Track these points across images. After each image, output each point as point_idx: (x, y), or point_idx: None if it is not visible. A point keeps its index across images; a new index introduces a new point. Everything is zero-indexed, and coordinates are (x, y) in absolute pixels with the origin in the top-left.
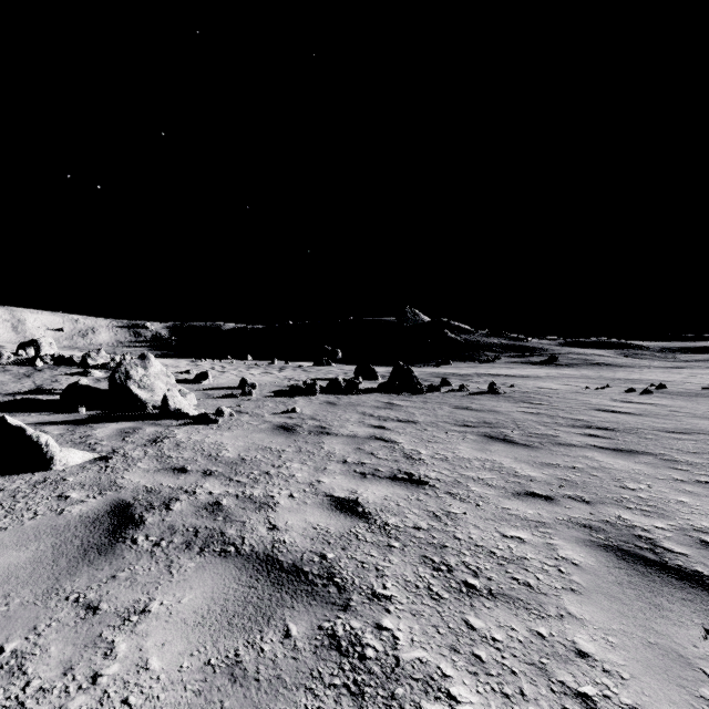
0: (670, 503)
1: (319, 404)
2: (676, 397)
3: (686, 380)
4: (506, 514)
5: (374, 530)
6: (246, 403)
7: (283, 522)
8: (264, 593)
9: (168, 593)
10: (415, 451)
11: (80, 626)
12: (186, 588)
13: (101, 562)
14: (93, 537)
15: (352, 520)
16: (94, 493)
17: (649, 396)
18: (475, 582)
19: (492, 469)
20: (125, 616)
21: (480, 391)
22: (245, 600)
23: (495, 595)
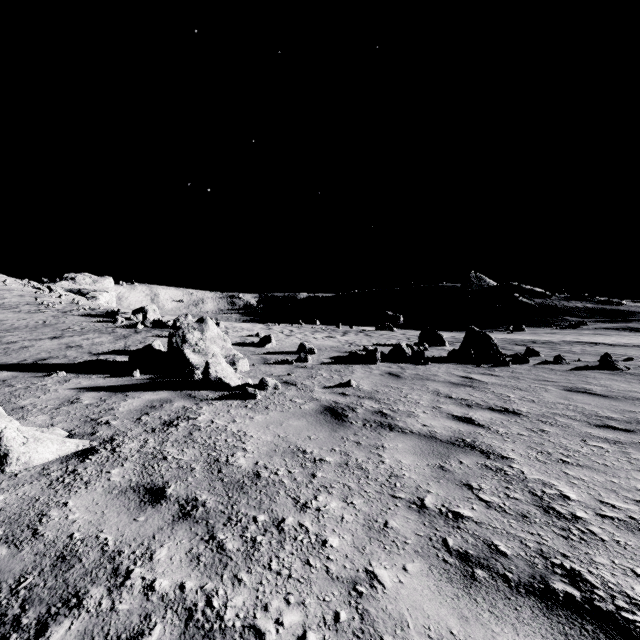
0: None
1: (379, 376)
2: None
3: None
4: None
5: None
6: (298, 371)
7: None
8: None
9: None
10: (552, 488)
11: None
12: None
13: None
14: None
15: None
16: None
17: None
18: None
19: None
20: None
21: (588, 365)
22: None
23: None
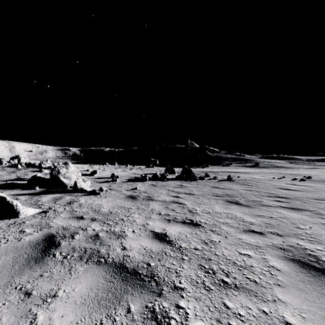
0: (322, 236)
1: (148, 185)
2: (316, 182)
3: (320, 174)
4: (240, 242)
5: (175, 250)
6: (114, 185)
7: (129, 245)
8: (117, 285)
9: (68, 285)
10: (194, 208)
11: (20, 304)
12: (78, 282)
13: (36, 267)
14: (34, 253)
15: (163, 244)
16: (37, 229)
17: (304, 182)
18: (227, 280)
19: (231, 218)
20: (44, 299)
21: (223, 179)
22: (107, 290)
23: (238, 287)
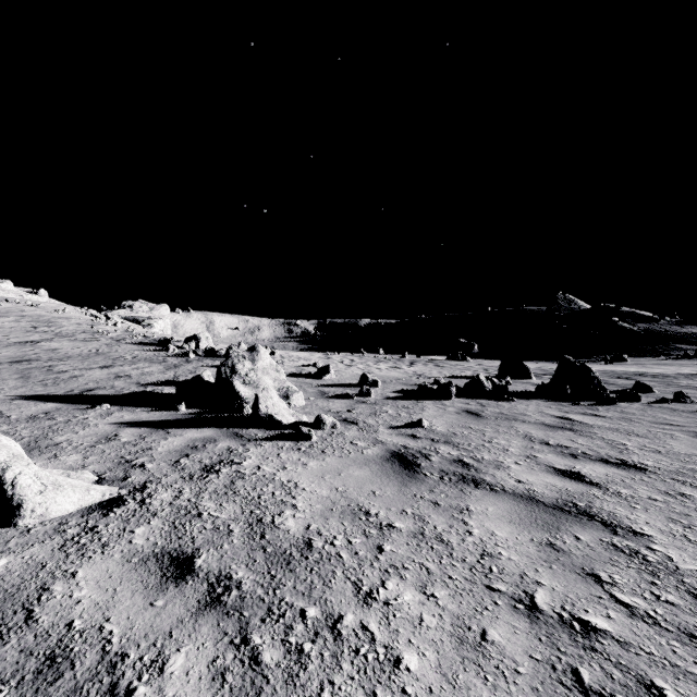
0: None
1: (455, 414)
2: None
3: None
4: None
5: None
6: (360, 407)
7: None
8: None
9: None
10: None
11: None
12: None
13: None
14: None
15: None
16: None
17: None
18: None
19: None
20: None
21: None
22: None
23: None
